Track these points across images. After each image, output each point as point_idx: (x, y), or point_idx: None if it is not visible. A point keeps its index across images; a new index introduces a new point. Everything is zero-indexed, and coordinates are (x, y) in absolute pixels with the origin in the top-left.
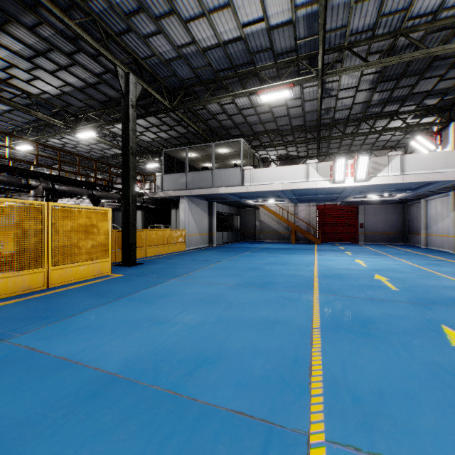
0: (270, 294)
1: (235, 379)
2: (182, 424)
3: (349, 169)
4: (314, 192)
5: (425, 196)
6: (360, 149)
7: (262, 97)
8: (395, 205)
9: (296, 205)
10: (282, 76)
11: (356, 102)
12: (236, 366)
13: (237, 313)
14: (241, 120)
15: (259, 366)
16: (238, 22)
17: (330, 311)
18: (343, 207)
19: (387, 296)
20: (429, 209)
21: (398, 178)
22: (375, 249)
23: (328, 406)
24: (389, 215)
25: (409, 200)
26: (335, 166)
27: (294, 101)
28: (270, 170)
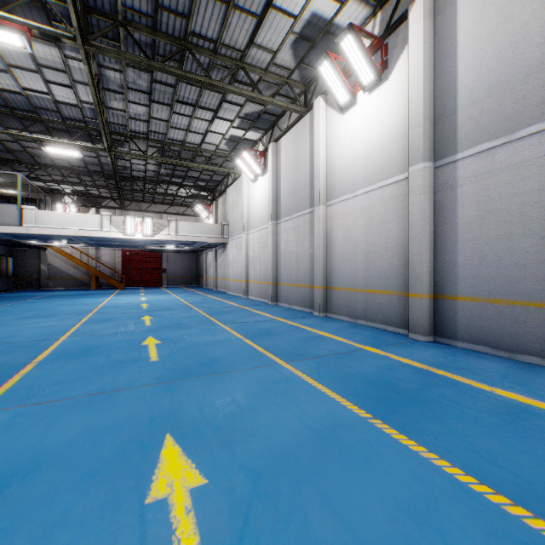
0: (53, 318)
1: (28, 337)
2: (4, 345)
3: (139, 225)
4: (112, 239)
5: (205, 249)
6: (164, 202)
7: (49, 148)
8: (191, 254)
9: (99, 248)
10: (73, 132)
11: (149, 169)
12: (28, 336)
13: (25, 326)
14: (19, 148)
15: (42, 334)
16: (20, 85)
17: (94, 319)
18: (149, 254)
19: (136, 311)
20: (208, 259)
21: (174, 237)
22: (168, 290)
23: (72, 334)
24: (187, 262)
25: (199, 251)
26: (126, 222)
27: (89, 152)
28: (60, 215)
